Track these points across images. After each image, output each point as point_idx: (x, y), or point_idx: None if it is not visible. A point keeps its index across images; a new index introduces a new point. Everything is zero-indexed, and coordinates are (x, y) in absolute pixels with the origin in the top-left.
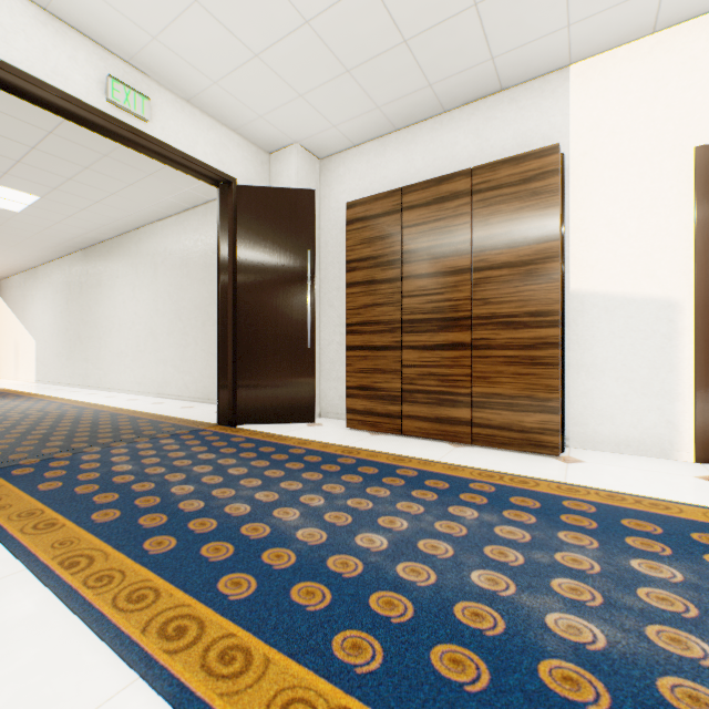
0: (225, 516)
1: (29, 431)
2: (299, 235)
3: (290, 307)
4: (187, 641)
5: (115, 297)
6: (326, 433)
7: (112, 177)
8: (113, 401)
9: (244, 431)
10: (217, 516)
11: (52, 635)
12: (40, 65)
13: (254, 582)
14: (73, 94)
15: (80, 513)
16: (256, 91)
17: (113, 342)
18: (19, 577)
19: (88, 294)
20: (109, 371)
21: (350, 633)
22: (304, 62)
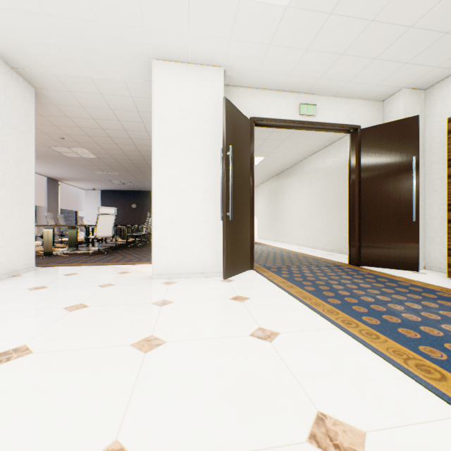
0: (360, 300)
1: (267, 257)
2: (405, 148)
3: (398, 195)
4: (352, 326)
5: (290, 197)
6: (427, 278)
7: (293, 141)
8: (291, 248)
9: (365, 269)
10: (356, 299)
11: (306, 312)
12: (277, 113)
13: (378, 321)
14: (287, 119)
15: (299, 285)
16: (374, 74)
17: (289, 219)
18: (290, 297)
19: (278, 196)
20: (287, 234)
21: (428, 347)
22: (408, 46)
